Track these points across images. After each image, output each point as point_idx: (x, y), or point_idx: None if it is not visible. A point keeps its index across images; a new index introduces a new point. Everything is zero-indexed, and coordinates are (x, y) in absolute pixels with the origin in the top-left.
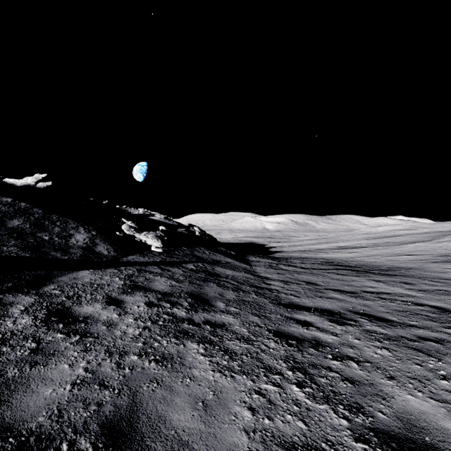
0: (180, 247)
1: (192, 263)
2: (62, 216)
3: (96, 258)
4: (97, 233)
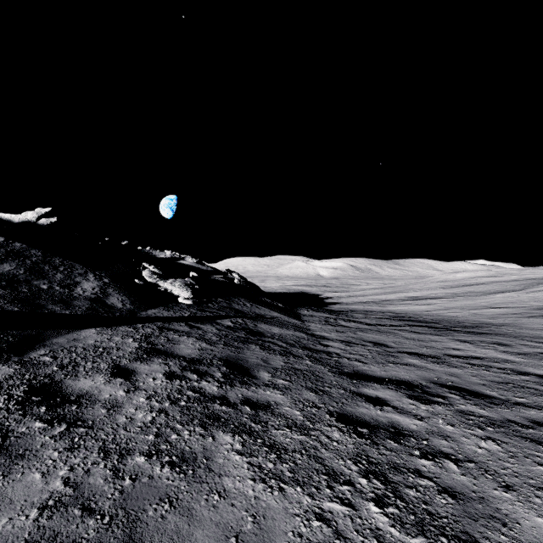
0: (214, 298)
1: (229, 319)
2: (67, 260)
3: (107, 312)
4: (111, 281)
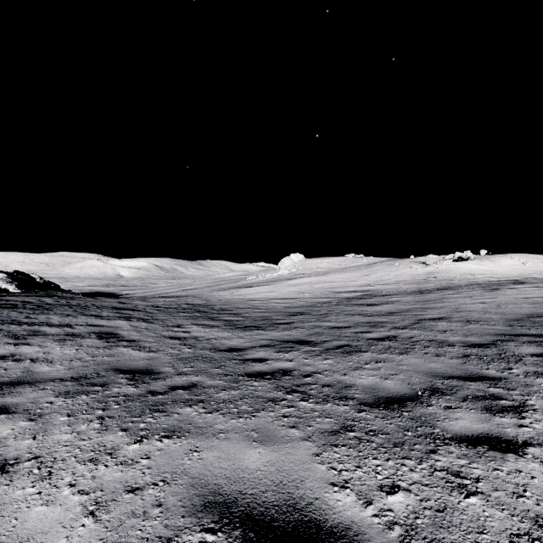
0: (32, 290)
1: (55, 297)
2: None
3: None
4: None
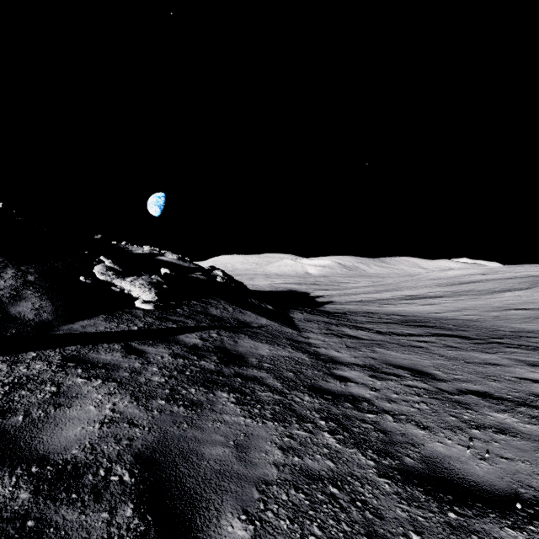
0: (187, 301)
1: (197, 332)
2: None
3: None
4: (38, 279)
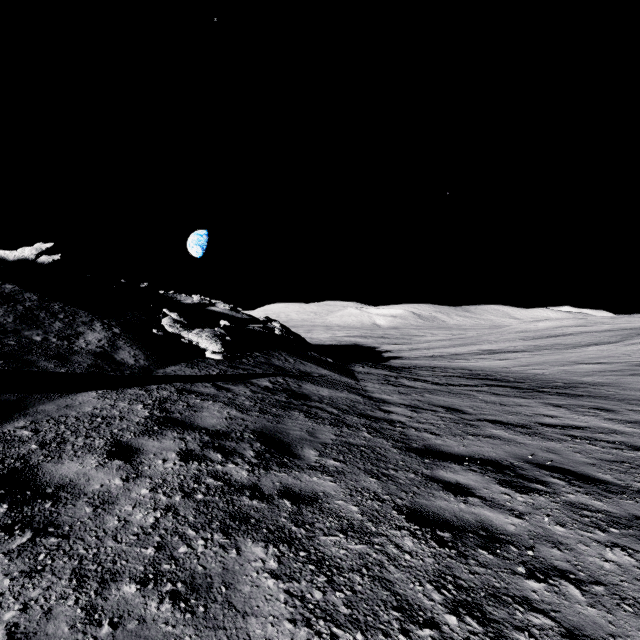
0: (250, 352)
1: (266, 378)
2: (69, 305)
3: (114, 370)
4: (122, 331)
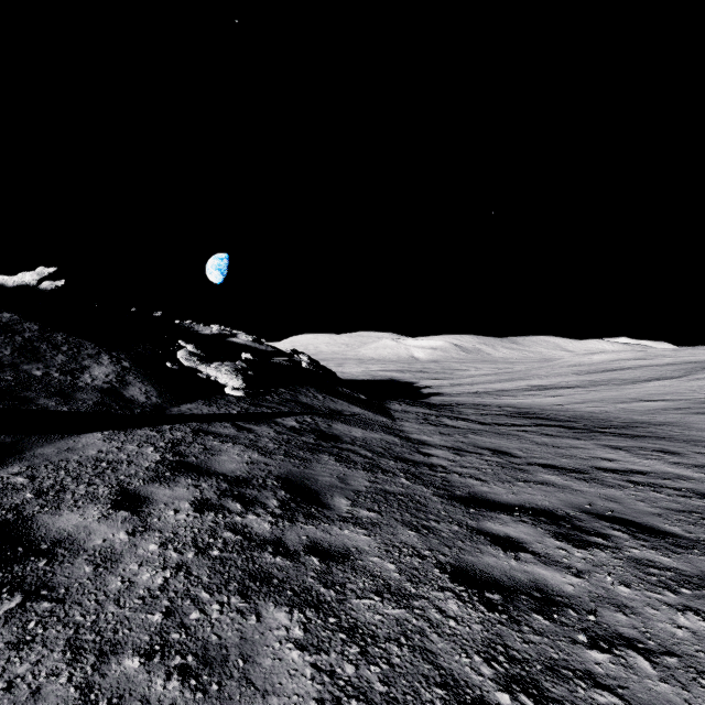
0: (274, 388)
1: (293, 417)
2: (74, 336)
3: (123, 408)
4: (132, 365)
